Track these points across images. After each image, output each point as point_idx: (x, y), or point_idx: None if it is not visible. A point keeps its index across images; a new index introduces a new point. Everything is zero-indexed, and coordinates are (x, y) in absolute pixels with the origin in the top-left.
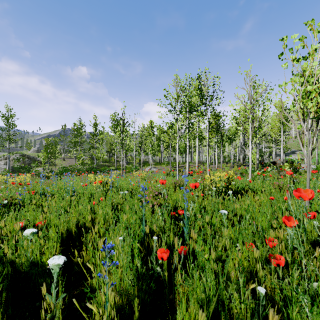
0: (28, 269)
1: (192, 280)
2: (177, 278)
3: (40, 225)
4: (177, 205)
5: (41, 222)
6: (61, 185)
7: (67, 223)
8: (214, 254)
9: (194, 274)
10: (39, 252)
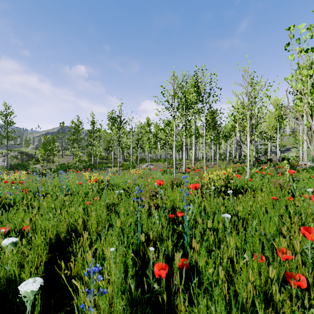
0: (4, 287)
1: (197, 309)
2: (177, 302)
3: (27, 230)
4: (175, 205)
5: (28, 226)
6: (57, 183)
7: (56, 228)
8: (222, 274)
9: (200, 302)
10: (20, 264)
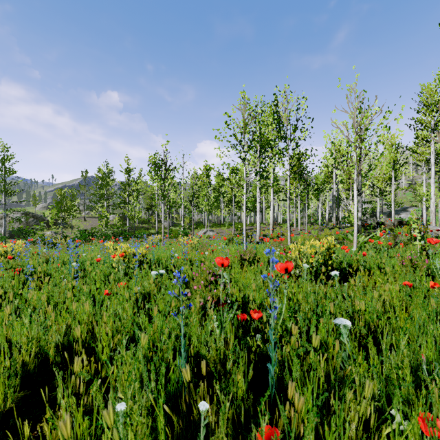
0: None
1: None
2: None
3: None
4: (247, 296)
5: None
6: None
7: (37, 342)
8: None
9: None
10: None
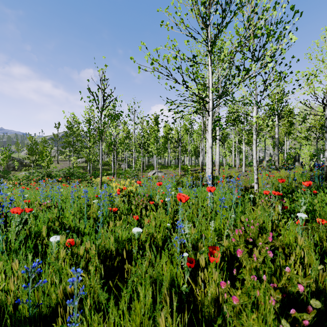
0: None
1: None
2: None
3: None
4: None
5: None
6: None
7: None
8: None
9: None
10: None
